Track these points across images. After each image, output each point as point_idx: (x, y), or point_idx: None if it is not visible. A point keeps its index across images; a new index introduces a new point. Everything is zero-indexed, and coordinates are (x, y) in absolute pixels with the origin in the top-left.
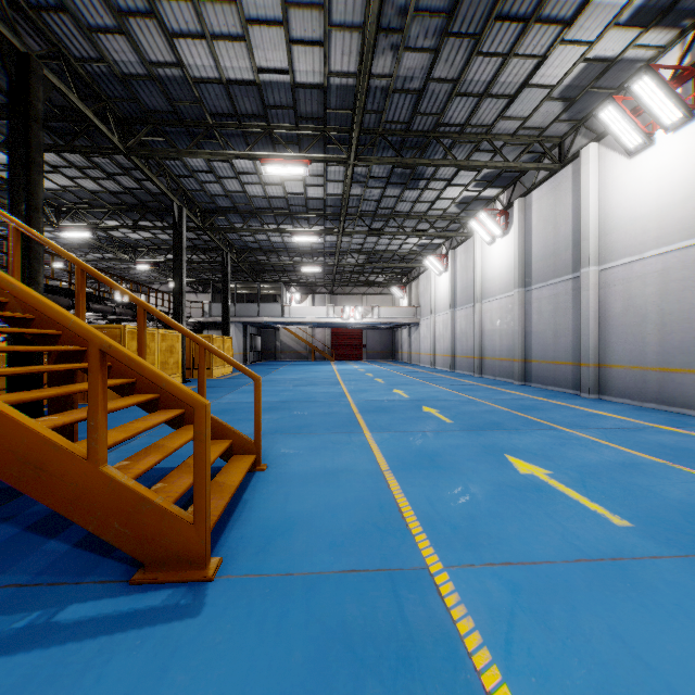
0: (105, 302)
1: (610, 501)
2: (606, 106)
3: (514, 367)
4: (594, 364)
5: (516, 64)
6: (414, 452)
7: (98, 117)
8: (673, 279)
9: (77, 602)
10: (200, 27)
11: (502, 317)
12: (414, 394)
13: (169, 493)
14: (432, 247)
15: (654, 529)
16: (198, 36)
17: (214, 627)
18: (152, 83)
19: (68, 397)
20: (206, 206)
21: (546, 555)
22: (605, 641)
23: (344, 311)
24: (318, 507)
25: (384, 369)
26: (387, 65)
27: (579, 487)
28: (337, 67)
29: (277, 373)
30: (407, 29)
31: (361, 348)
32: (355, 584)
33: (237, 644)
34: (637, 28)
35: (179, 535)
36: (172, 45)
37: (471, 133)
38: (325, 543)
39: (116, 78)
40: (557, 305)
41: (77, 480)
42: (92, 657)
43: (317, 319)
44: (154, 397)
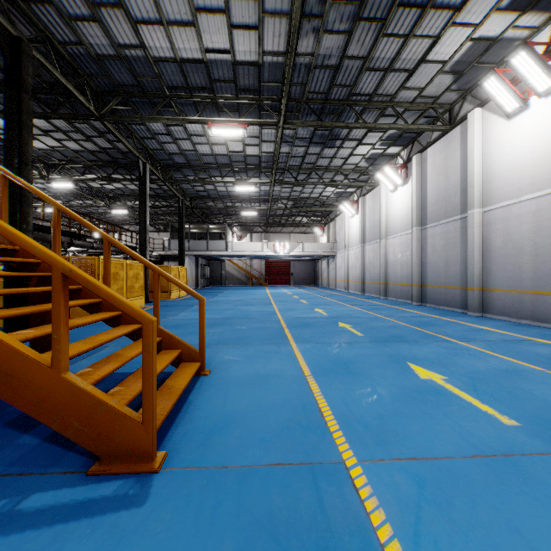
0: (86, 239)
1: (498, 403)
2: (489, 77)
3: (412, 291)
4: (478, 288)
5: (415, 44)
6: (331, 360)
7: (78, 90)
8: (545, 218)
9: (40, 491)
10: (158, 15)
11: (402, 250)
12: (331, 312)
13: (124, 396)
14: (346, 194)
15: (538, 428)
16: (156, 23)
17: (156, 516)
18: (121, 62)
19: (47, 315)
20: (165, 162)
21: (446, 451)
22: (503, 533)
23: (276, 246)
24: (251, 407)
25: (308, 292)
26: (309, 45)
27: (471, 390)
28: (269, 48)
29: (222, 295)
30: (326, 15)
31: (289, 275)
32: (281, 477)
33: (175, 532)
34: (515, 12)
35: (130, 433)
36: (136, 30)
37: (378, 101)
38: (256, 439)
39: (92, 58)
40: (448, 240)
41: (42, 385)
42: (47, 544)
43: (254, 253)
44: (117, 315)
